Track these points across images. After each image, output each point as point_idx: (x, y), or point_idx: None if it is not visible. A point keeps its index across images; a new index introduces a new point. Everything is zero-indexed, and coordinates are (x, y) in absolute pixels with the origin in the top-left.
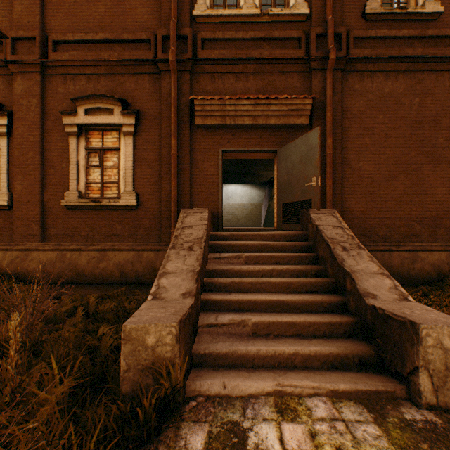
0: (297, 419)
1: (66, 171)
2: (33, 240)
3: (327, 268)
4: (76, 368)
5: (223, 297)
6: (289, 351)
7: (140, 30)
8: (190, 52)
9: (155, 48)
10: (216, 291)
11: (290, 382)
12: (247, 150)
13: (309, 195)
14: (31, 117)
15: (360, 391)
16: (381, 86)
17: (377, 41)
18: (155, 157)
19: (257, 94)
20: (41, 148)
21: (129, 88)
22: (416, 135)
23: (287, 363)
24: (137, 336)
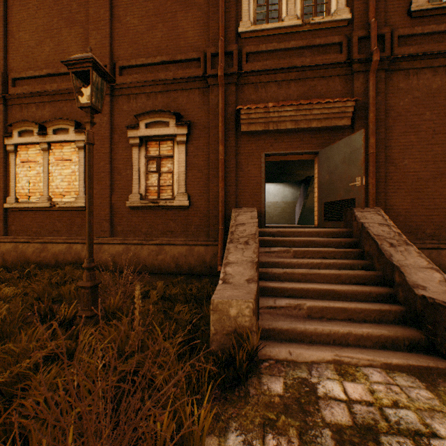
0: (356, 380)
1: (129, 177)
2: (104, 235)
3: (373, 262)
4: (180, 329)
5: (279, 285)
6: (343, 331)
7: (191, 50)
8: (236, 66)
9: (204, 65)
10: (270, 280)
11: (347, 354)
12: (288, 153)
13: (352, 194)
14: (102, 132)
15: (411, 365)
16: (428, 83)
17: (424, 37)
18: (204, 162)
19: (298, 99)
20: (110, 158)
21: (181, 102)
22: None
23: (341, 341)
24: (222, 308)
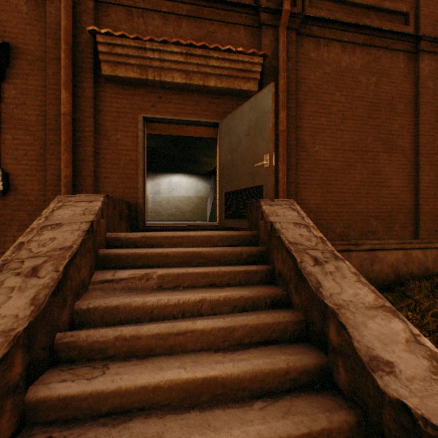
0: None
1: None
2: None
3: (290, 292)
4: None
5: (84, 387)
6: None
7: None
8: None
9: None
10: (82, 360)
11: None
12: (179, 120)
13: (259, 179)
14: None
15: None
16: (338, 58)
17: (334, 4)
18: (37, 119)
19: None
20: None
21: None
22: (373, 119)
23: None
24: None
